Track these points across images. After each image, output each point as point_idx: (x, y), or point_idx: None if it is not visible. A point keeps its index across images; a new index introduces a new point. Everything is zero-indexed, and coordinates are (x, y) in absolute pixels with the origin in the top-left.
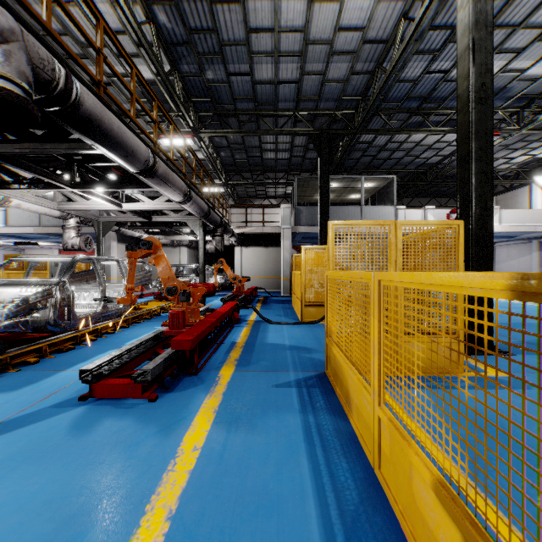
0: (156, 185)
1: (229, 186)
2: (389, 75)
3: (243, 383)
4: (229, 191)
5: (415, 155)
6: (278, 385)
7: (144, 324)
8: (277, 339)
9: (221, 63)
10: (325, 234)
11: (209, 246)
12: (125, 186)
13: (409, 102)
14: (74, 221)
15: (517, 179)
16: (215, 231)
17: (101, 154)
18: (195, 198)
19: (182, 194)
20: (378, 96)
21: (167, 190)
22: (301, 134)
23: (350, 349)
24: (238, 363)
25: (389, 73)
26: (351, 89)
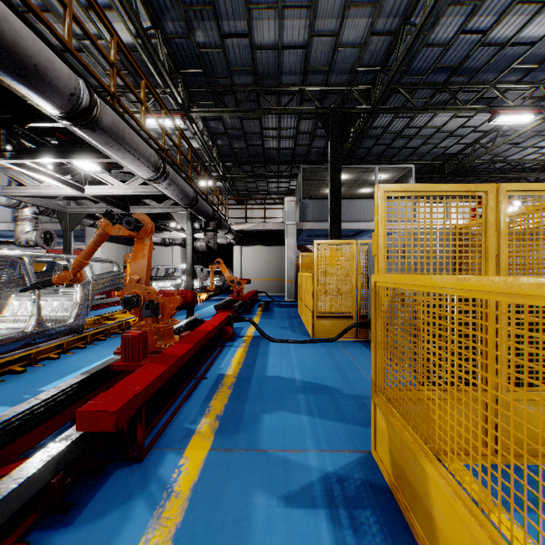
0: (104, 145)
1: (227, 180)
2: (421, 29)
3: (221, 489)
4: (227, 186)
5: (434, 143)
6: (289, 499)
7: (108, 342)
8: (282, 369)
9: (213, 19)
10: (337, 229)
11: (200, 243)
12: (72, 155)
13: (435, 75)
14: (30, 211)
15: (543, 172)
16: (207, 225)
17: (37, 111)
18: (173, 177)
19: (151, 167)
20: (403, 61)
21: (125, 156)
22: (308, 113)
23: (414, 411)
24: (220, 427)
25: (421, 25)
26: (368, 57)
